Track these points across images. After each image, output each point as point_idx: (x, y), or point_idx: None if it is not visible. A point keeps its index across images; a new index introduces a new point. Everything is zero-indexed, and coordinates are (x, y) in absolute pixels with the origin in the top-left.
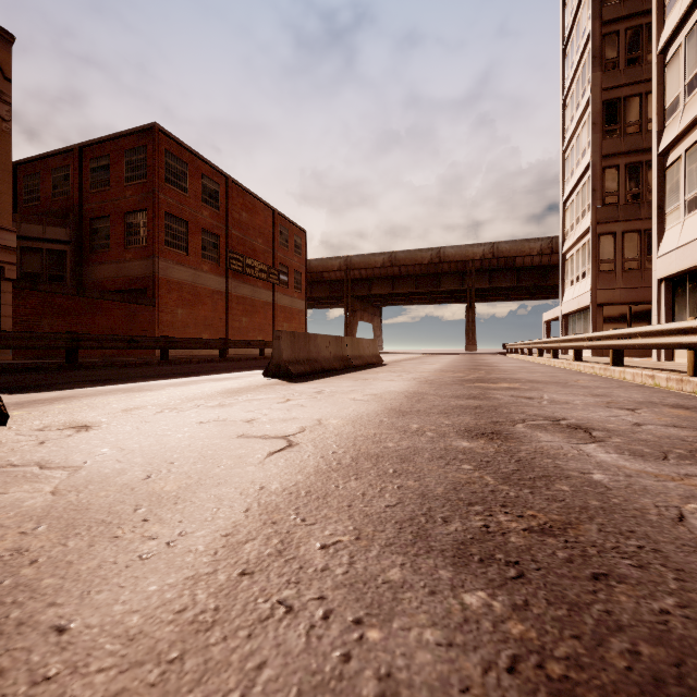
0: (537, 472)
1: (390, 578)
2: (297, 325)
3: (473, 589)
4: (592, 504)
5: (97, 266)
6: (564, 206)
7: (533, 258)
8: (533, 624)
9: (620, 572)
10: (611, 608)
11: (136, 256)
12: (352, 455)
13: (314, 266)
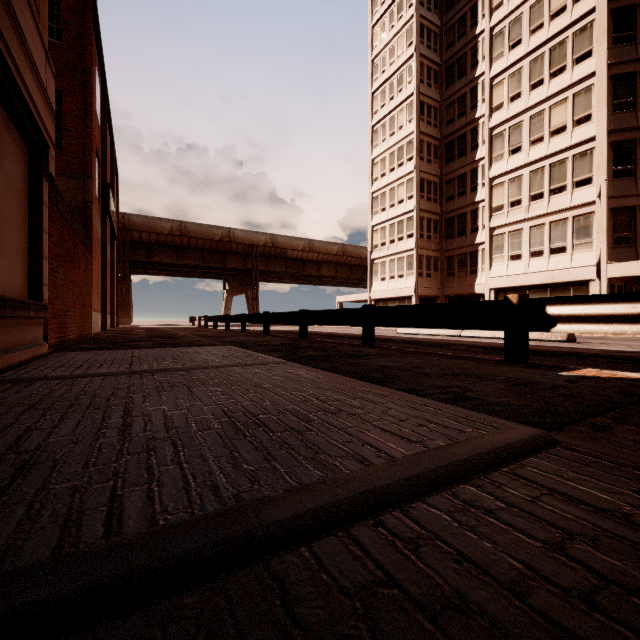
0: None
1: None
2: None
3: None
4: None
5: None
6: (372, 228)
7: (298, 252)
8: None
9: None
10: None
11: None
12: None
13: None
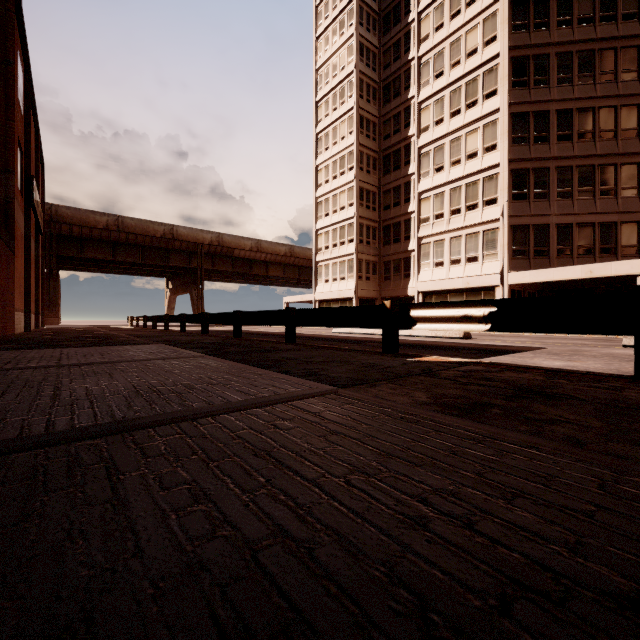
0: None
1: None
2: None
3: None
4: None
5: None
6: (317, 231)
7: (246, 252)
8: None
9: None
10: None
11: None
12: None
13: None
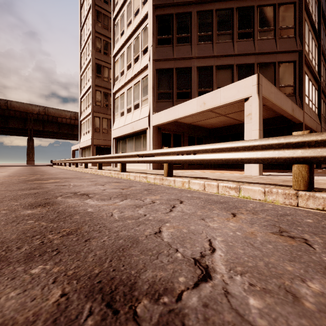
0: (67, 214)
1: None
2: None
3: (36, 267)
4: (87, 219)
5: None
6: (81, 100)
7: (67, 120)
8: (63, 265)
9: (94, 236)
10: (90, 247)
11: None
12: None
13: None
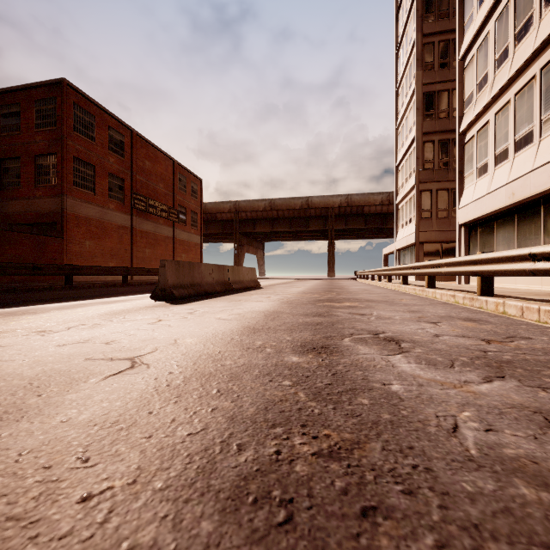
0: (346, 385)
1: (138, 542)
2: (194, 255)
3: (228, 548)
4: (384, 418)
5: (8, 201)
6: (397, 169)
7: (376, 207)
8: None
9: (389, 503)
10: None
11: (46, 194)
12: (186, 375)
13: (209, 208)
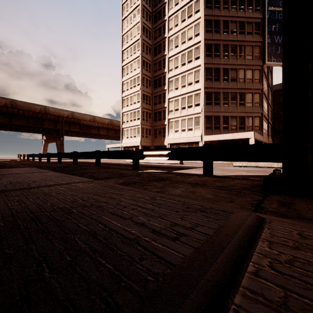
0: None
1: None
2: None
3: None
4: None
5: None
6: (122, 113)
7: (87, 122)
8: None
9: None
10: None
11: None
12: None
13: None
